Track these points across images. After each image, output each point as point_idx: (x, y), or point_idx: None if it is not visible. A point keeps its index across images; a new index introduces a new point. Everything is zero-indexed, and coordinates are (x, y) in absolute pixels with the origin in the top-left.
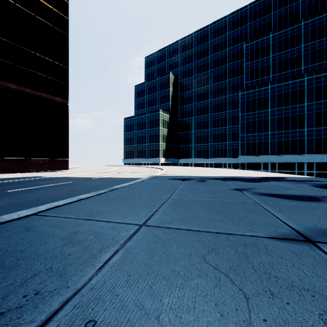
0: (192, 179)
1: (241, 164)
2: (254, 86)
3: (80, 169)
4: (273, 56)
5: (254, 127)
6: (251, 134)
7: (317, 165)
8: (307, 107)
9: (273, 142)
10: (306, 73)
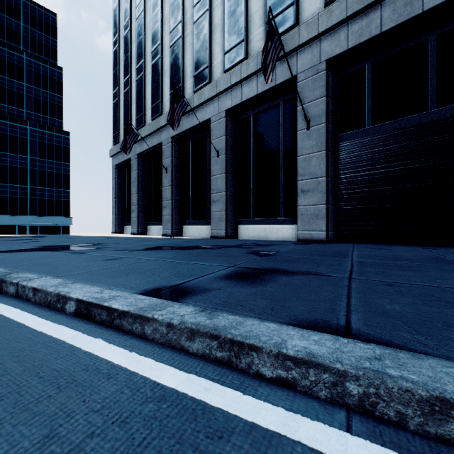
0: None
1: None
2: None
3: None
4: None
5: None
6: None
7: (41, 228)
8: (31, 161)
9: None
10: (29, 122)
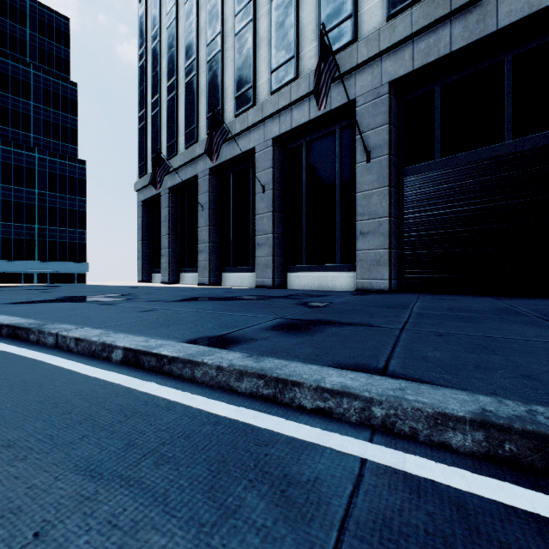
0: None
1: None
2: None
3: None
4: None
5: None
6: None
7: (51, 276)
8: (40, 195)
9: None
10: (37, 148)
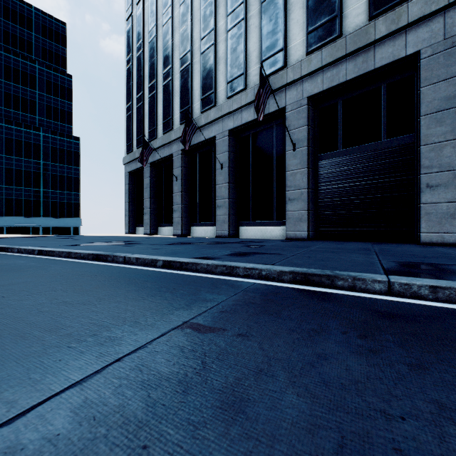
0: None
1: None
2: None
3: None
4: None
5: None
6: None
7: (53, 229)
8: (44, 165)
9: (0, 199)
10: (42, 128)
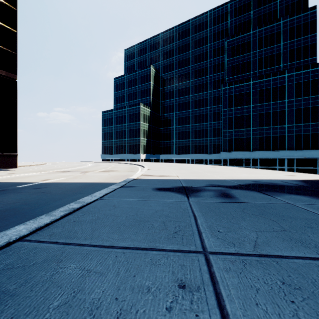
0: (199, 188)
1: (223, 160)
2: (236, 81)
3: (42, 166)
4: (253, 53)
5: (236, 123)
6: (233, 129)
7: (297, 161)
8: (288, 103)
9: (255, 138)
10: (286, 70)
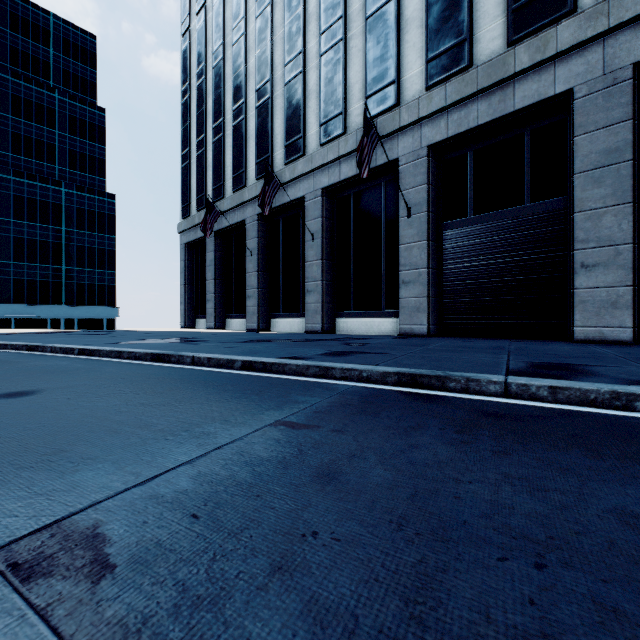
0: None
1: None
2: None
3: None
4: (2, 116)
5: None
6: None
7: (79, 322)
8: (67, 234)
9: (7, 281)
10: (64, 182)
